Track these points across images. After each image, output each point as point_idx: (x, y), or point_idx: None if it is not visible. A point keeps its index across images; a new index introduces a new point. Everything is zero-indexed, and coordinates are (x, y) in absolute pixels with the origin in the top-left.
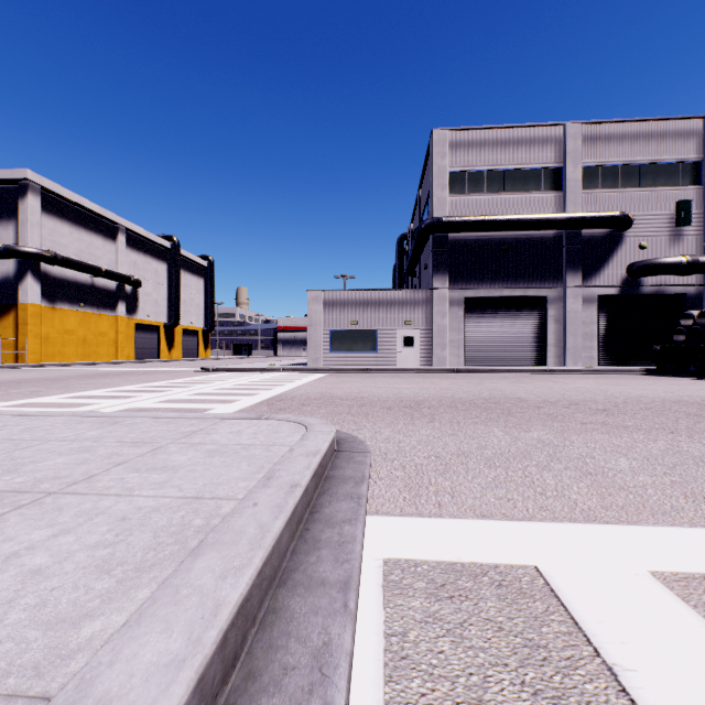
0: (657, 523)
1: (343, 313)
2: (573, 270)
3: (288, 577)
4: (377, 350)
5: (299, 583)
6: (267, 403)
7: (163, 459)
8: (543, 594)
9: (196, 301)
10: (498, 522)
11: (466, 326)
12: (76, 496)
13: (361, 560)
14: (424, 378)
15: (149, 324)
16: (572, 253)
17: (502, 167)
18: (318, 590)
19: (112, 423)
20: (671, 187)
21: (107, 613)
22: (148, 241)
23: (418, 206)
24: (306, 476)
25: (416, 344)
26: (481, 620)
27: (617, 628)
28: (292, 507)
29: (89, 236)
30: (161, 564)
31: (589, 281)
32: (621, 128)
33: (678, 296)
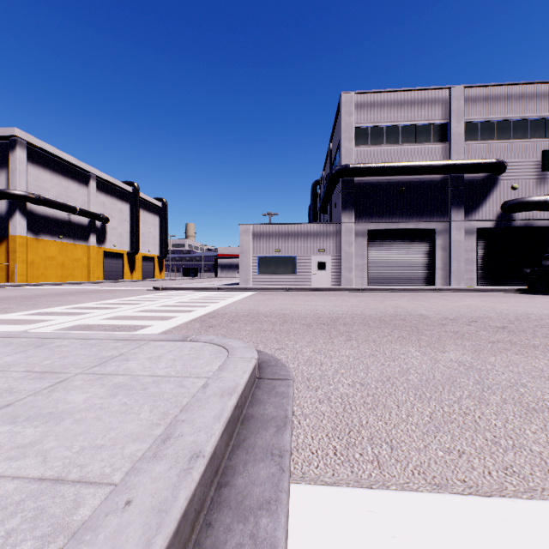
0: None
1: (268, 242)
2: (457, 207)
3: None
4: (296, 273)
5: None
6: (200, 320)
7: (56, 400)
8: None
9: (153, 234)
10: (462, 499)
11: (369, 253)
12: None
13: None
14: (335, 296)
15: (115, 252)
16: (456, 194)
17: (399, 124)
18: None
19: (38, 346)
20: (538, 139)
21: None
22: (114, 186)
23: (329, 157)
24: (214, 434)
25: (328, 268)
26: None
27: None
28: (182, 507)
29: (67, 182)
30: None
31: (470, 216)
32: (497, 90)
33: (543, 229)
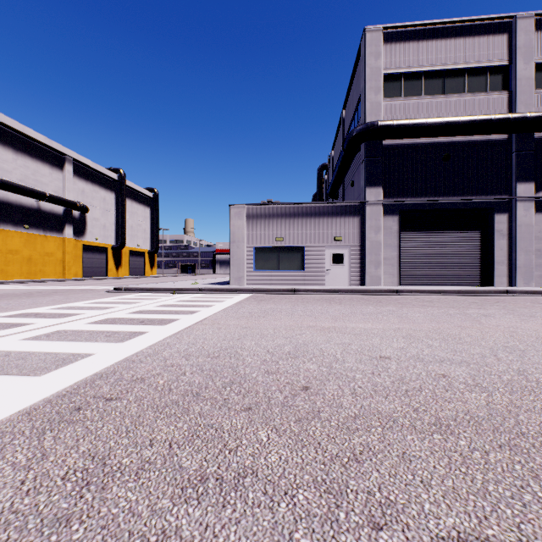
0: None
1: (267, 229)
2: (524, 179)
3: None
4: (304, 269)
5: None
6: None
7: None
8: None
9: (143, 226)
10: None
11: (401, 242)
12: None
13: None
14: (372, 304)
15: (97, 246)
16: (523, 160)
17: (443, 68)
18: None
19: None
20: None
21: None
22: (96, 172)
23: (341, 128)
24: None
25: (347, 261)
26: None
27: None
28: None
29: (35, 163)
30: None
31: None
32: None
33: None
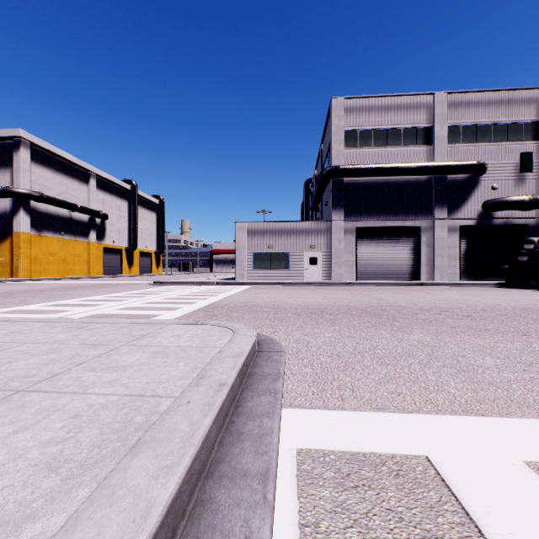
0: (524, 416)
1: (262, 239)
2: (440, 206)
3: (215, 469)
4: (289, 268)
5: (224, 474)
6: (203, 310)
7: (115, 360)
8: (435, 483)
9: (150, 230)
10: (391, 414)
11: (358, 249)
12: (39, 393)
13: (278, 450)
14: (325, 290)
15: (114, 248)
16: (439, 193)
17: (386, 127)
18: (241, 482)
19: (79, 328)
20: (516, 142)
21: (48, 514)
22: (113, 184)
23: (320, 157)
24: (232, 375)
25: (319, 263)
26: (384, 510)
27: (504, 518)
28: (219, 404)
29: (68, 180)
30: (103, 461)
31: (453, 215)
32: (478, 96)
33: (521, 226)
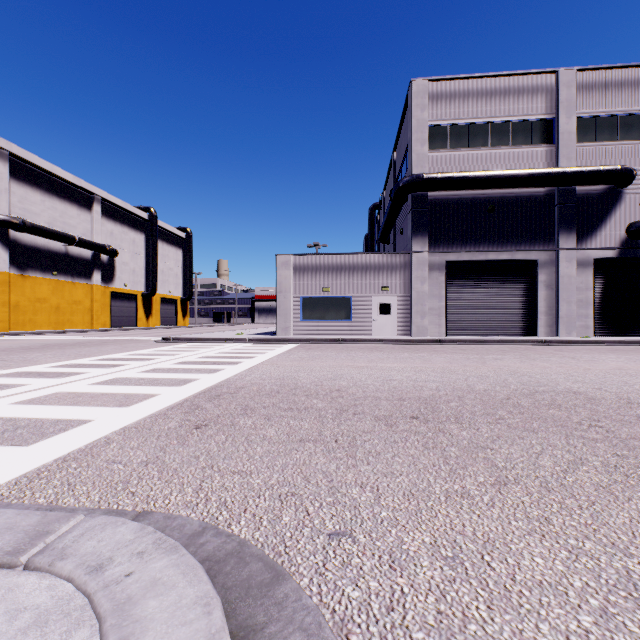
0: None
1: (314, 279)
2: (566, 231)
3: None
4: (351, 319)
5: None
6: (188, 406)
7: None
8: None
9: (174, 271)
10: None
11: (447, 293)
12: None
13: None
14: (409, 351)
15: (126, 293)
16: (565, 213)
17: (488, 120)
18: None
19: None
20: None
21: None
22: (125, 212)
23: (392, 170)
24: None
25: (394, 312)
26: None
27: None
28: None
29: (63, 205)
30: None
31: (584, 243)
32: (620, 74)
33: None
